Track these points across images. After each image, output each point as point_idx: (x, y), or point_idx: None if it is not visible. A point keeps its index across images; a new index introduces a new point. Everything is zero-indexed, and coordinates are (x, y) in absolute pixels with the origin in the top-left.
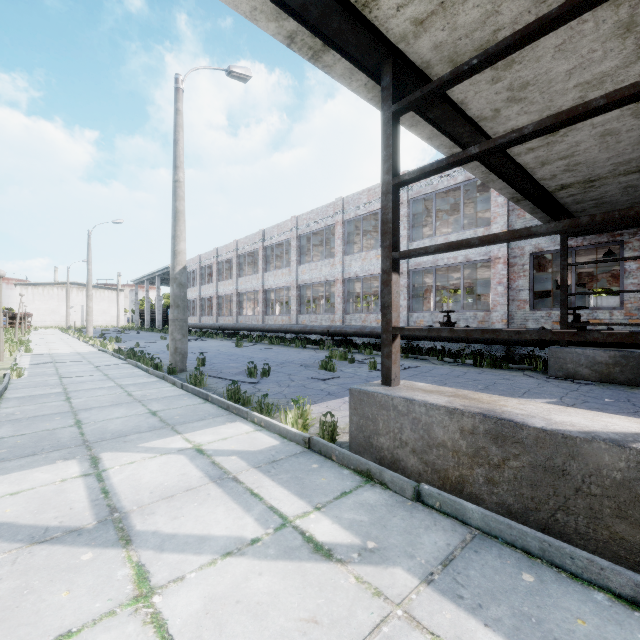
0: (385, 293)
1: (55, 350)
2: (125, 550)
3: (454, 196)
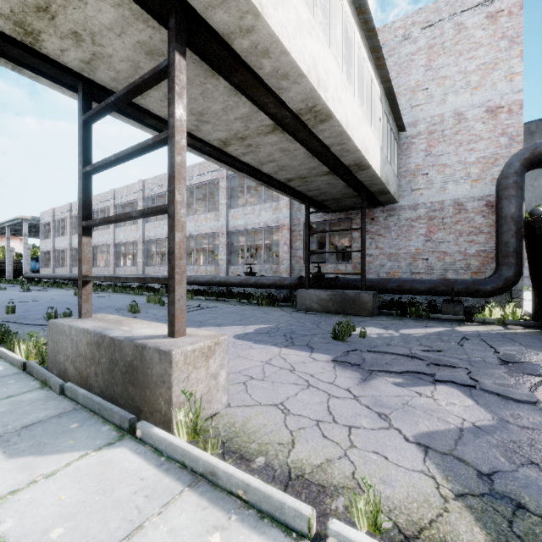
0: (80, 251)
1: None
2: None
3: None
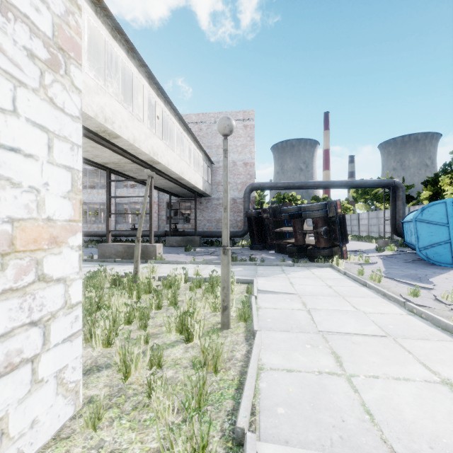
0: (107, 222)
1: None
2: None
3: None
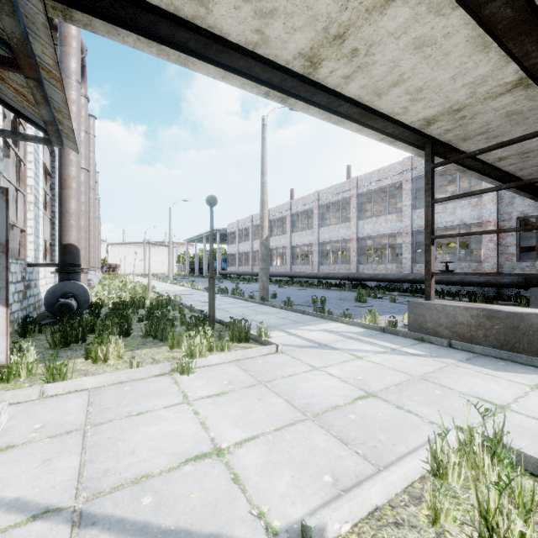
0: (427, 255)
1: (165, 288)
2: (339, 350)
3: (450, 172)
